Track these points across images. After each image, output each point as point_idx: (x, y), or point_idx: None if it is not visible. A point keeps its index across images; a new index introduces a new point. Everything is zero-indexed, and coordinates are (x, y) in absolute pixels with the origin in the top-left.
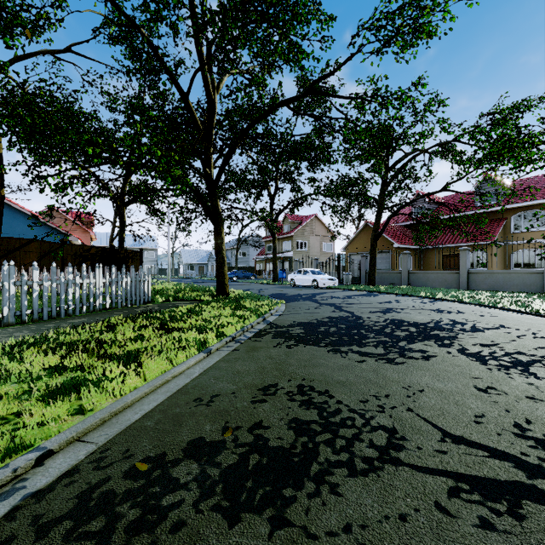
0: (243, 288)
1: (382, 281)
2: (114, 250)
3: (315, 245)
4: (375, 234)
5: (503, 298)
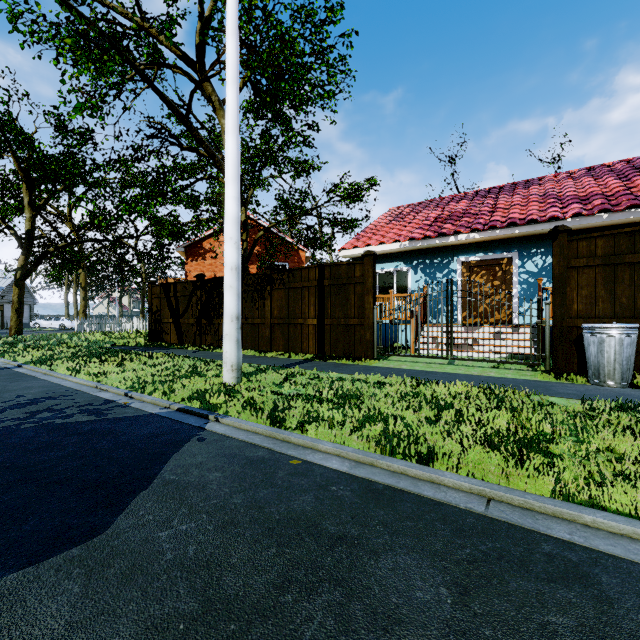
0: None
1: None
2: None
3: None
4: None
5: None
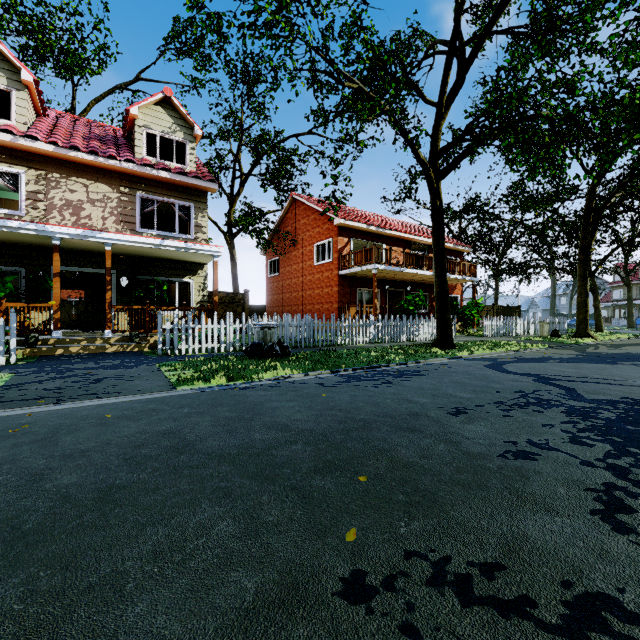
0: None
1: None
2: (508, 307)
3: None
4: None
5: None
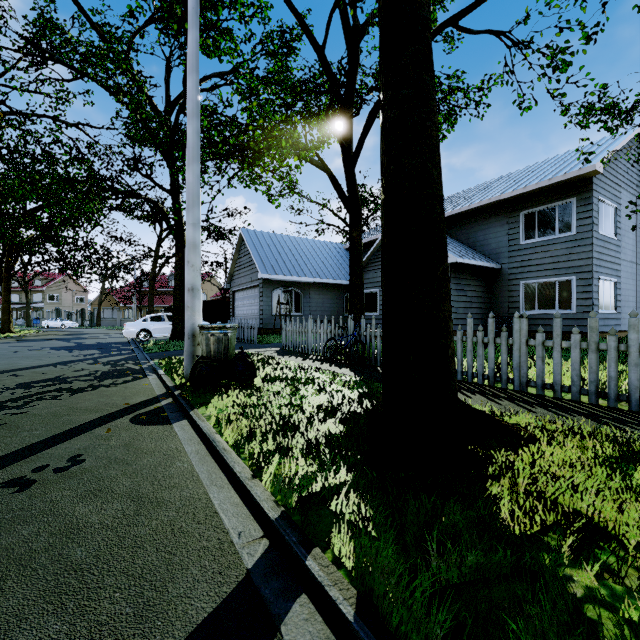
0: None
1: (109, 325)
2: None
3: (68, 298)
4: (101, 301)
5: None
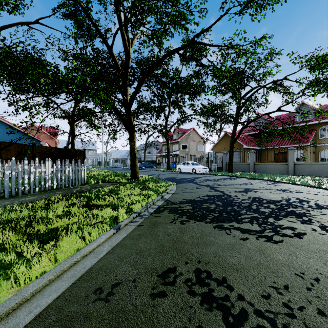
0: (148, 173)
1: (237, 169)
2: (66, 150)
3: (193, 147)
4: (233, 139)
5: (323, 181)
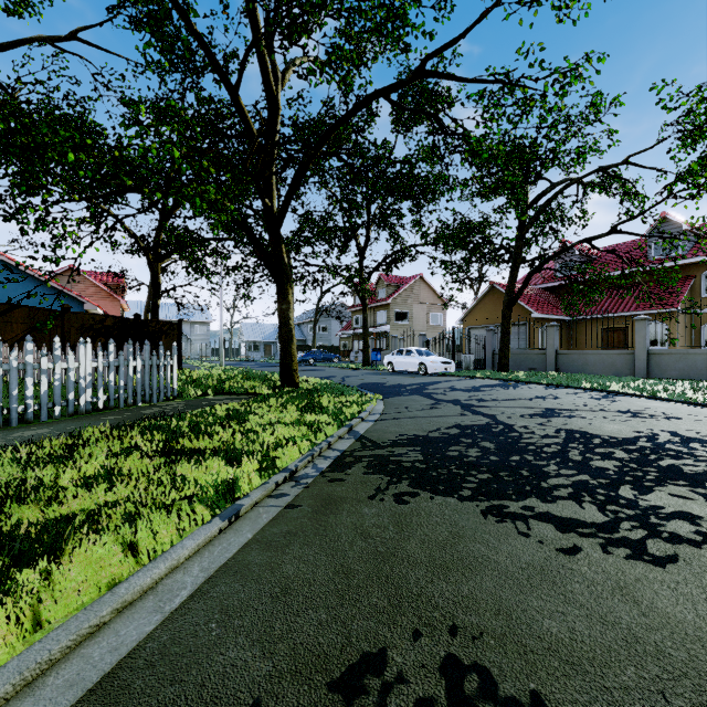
0: (321, 374)
1: (518, 365)
2: (140, 322)
3: (420, 316)
4: (510, 298)
5: None
